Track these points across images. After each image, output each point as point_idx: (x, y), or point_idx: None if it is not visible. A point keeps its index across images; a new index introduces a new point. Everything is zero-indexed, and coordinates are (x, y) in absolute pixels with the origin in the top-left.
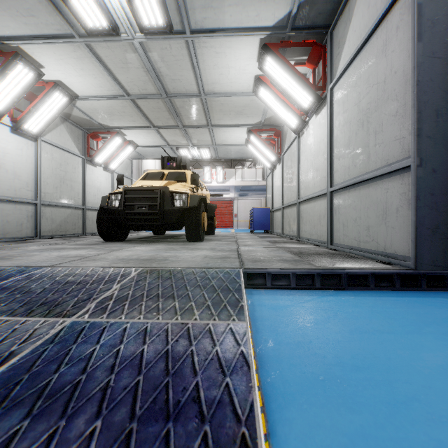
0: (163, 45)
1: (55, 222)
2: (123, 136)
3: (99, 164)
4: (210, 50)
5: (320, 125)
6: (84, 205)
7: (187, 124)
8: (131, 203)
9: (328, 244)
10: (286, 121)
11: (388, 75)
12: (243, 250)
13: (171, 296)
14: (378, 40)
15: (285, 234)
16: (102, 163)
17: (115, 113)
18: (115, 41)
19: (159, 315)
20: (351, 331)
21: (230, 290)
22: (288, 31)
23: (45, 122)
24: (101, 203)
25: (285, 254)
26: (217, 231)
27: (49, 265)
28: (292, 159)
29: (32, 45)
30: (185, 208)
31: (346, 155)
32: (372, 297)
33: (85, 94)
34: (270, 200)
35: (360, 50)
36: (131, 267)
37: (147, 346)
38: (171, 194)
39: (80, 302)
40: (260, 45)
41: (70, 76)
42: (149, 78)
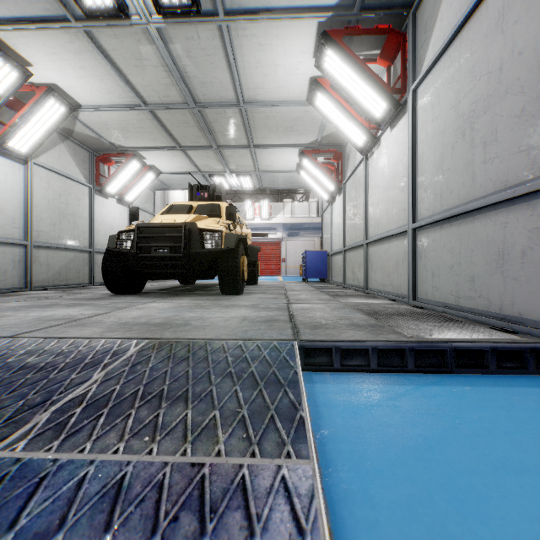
0: (188, 34)
1: (53, 268)
2: (142, 159)
3: (111, 195)
4: (251, 41)
5: (397, 141)
6: (91, 247)
7: (223, 143)
8: (146, 244)
9: (410, 299)
10: (351, 137)
11: (506, 60)
12: (296, 307)
13: (183, 396)
14: (489, 11)
15: (347, 284)
16: (115, 194)
17: (129, 129)
18: (123, 27)
19: (155, 442)
20: (495, 468)
21: (280, 384)
22: (356, 12)
23: (37, 138)
24: (108, 244)
25: (354, 314)
26: (261, 279)
27: (11, 335)
28: (357, 187)
29: (13, 32)
30: (219, 251)
31: (437, 178)
32: (498, 387)
33: (90, 103)
34: (327, 241)
35: (459, 30)
36: (132, 339)
37: (110, 538)
38: (199, 233)
39: (26, 411)
40: (318, 34)
41: (68, 78)
42: (172, 81)
